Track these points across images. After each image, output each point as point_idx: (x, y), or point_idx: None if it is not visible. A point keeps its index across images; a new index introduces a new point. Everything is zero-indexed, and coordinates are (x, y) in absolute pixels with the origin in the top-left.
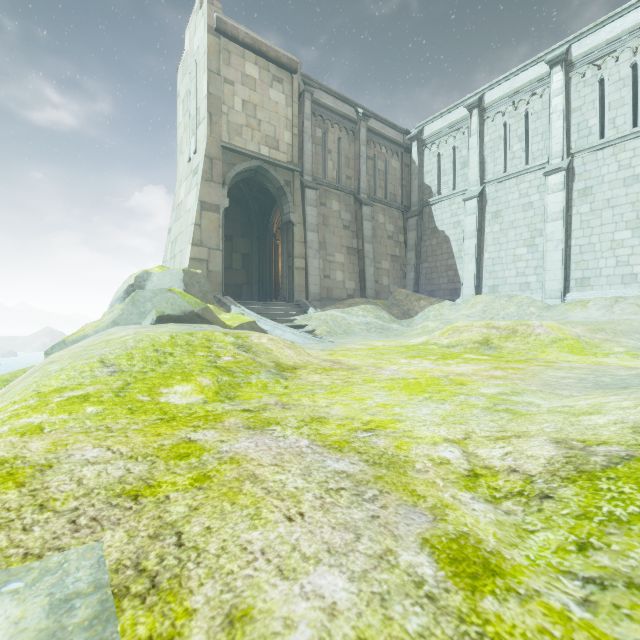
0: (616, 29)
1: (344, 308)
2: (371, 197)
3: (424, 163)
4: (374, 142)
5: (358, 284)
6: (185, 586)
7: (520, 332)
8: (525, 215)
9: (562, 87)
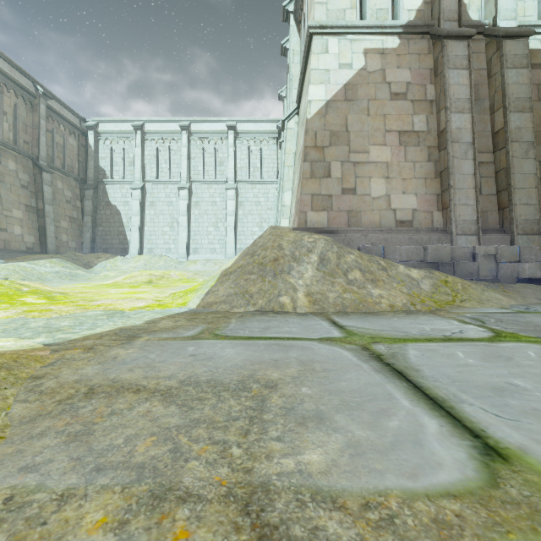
0: (209, 127)
1: (29, 260)
2: (50, 165)
3: (99, 150)
4: (53, 118)
5: (38, 239)
6: (120, 308)
7: (166, 276)
8: (169, 208)
9: (187, 143)
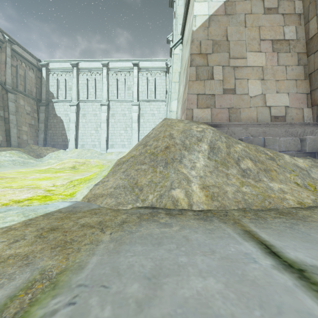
0: (121, 65)
1: None
2: (15, 89)
3: (50, 80)
4: (17, 58)
5: (5, 138)
6: None
7: (86, 163)
8: (95, 118)
9: (106, 75)
